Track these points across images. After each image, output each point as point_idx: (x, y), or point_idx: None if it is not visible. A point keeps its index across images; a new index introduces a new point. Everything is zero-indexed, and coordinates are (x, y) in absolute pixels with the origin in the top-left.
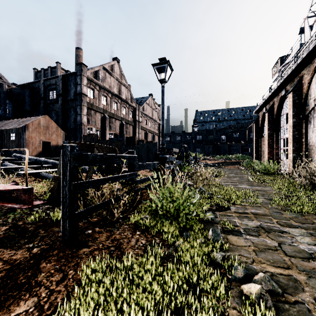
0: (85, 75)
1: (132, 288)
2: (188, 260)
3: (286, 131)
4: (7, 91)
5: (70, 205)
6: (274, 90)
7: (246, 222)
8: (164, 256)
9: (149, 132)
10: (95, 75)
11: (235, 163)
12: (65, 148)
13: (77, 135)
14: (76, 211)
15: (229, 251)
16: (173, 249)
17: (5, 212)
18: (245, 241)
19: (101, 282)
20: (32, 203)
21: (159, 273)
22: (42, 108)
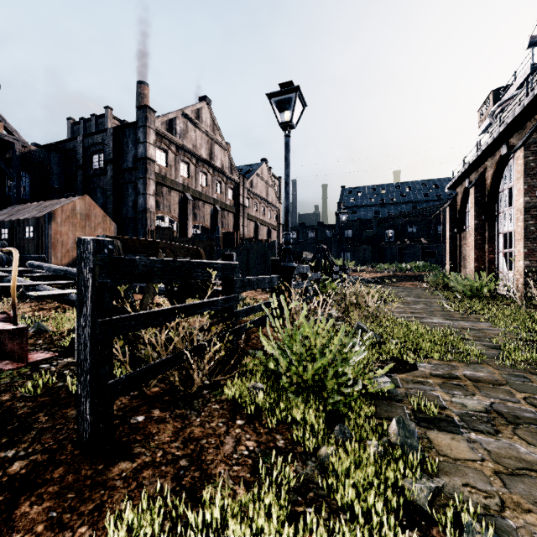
0: (151, 127)
1: None
2: (355, 504)
3: (508, 219)
4: (21, 155)
5: (93, 368)
6: (486, 146)
7: (461, 400)
8: (297, 484)
9: (261, 224)
10: (169, 126)
11: (413, 278)
12: (84, 246)
13: (139, 229)
14: (108, 380)
15: (440, 474)
16: (314, 466)
17: None
18: (469, 447)
19: None
20: (25, 359)
21: None
22: (80, 185)
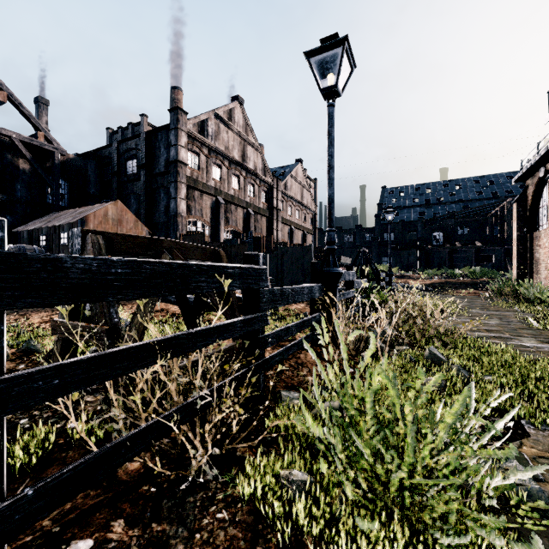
0: (183, 129)
1: None
2: None
3: None
4: (61, 163)
5: None
6: None
7: None
8: None
9: (296, 228)
10: (201, 128)
11: (470, 285)
12: None
13: (171, 235)
14: None
15: None
16: None
17: None
18: None
19: None
20: None
21: None
22: (115, 191)
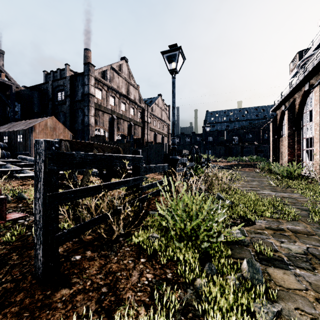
0: (92, 75)
1: None
2: None
3: (309, 129)
4: (16, 92)
5: (44, 226)
6: (296, 85)
7: (287, 245)
8: (180, 306)
9: (158, 133)
10: (103, 75)
11: (250, 165)
12: (39, 144)
13: (85, 136)
14: (55, 233)
15: (278, 300)
16: (192, 293)
17: None
18: (296, 280)
19: None
20: (5, 218)
21: None
22: (50, 110)
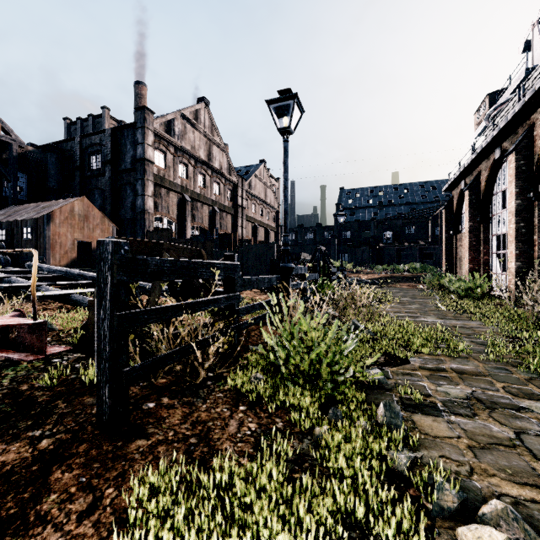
0: (150, 128)
1: (230, 529)
2: (344, 469)
3: (502, 221)
4: (18, 155)
5: (112, 356)
6: (481, 150)
7: (445, 389)
8: (294, 456)
9: (260, 226)
10: (168, 127)
11: (410, 279)
12: (104, 247)
13: (137, 231)
14: (124, 368)
15: (420, 448)
16: (309, 443)
17: (0, 365)
18: (448, 427)
19: (168, 519)
20: (44, 351)
21: (286, 499)
22: (77, 185)
